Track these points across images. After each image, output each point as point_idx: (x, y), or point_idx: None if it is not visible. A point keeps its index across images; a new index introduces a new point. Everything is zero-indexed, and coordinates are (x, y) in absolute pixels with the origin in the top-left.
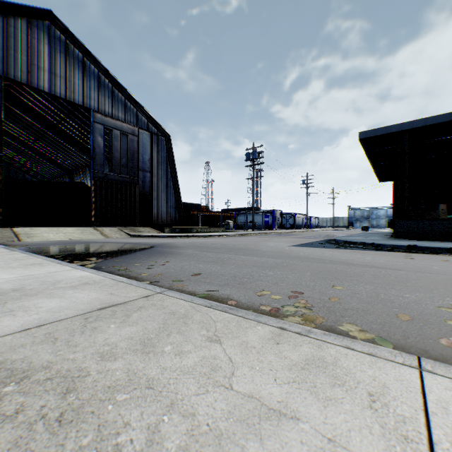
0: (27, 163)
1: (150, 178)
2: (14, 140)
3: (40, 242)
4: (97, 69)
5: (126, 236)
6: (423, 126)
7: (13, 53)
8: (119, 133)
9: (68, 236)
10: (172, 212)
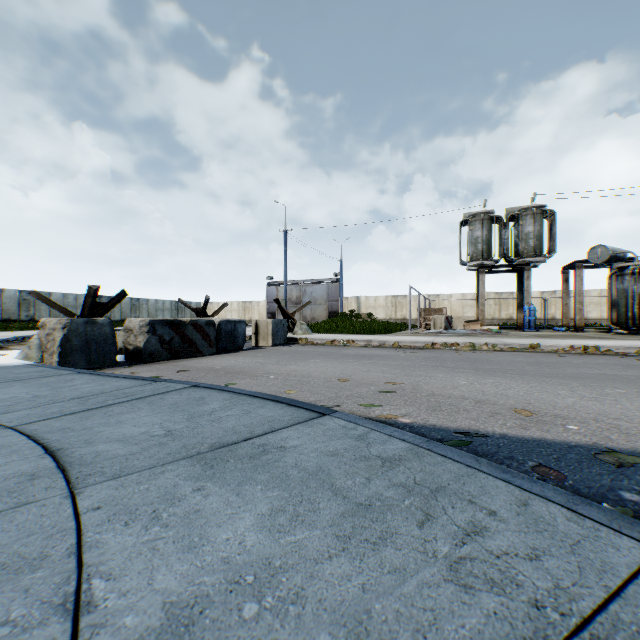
0: None
1: None
2: None
3: None
4: None
5: None
6: None
7: None
8: None
9: None
10: None
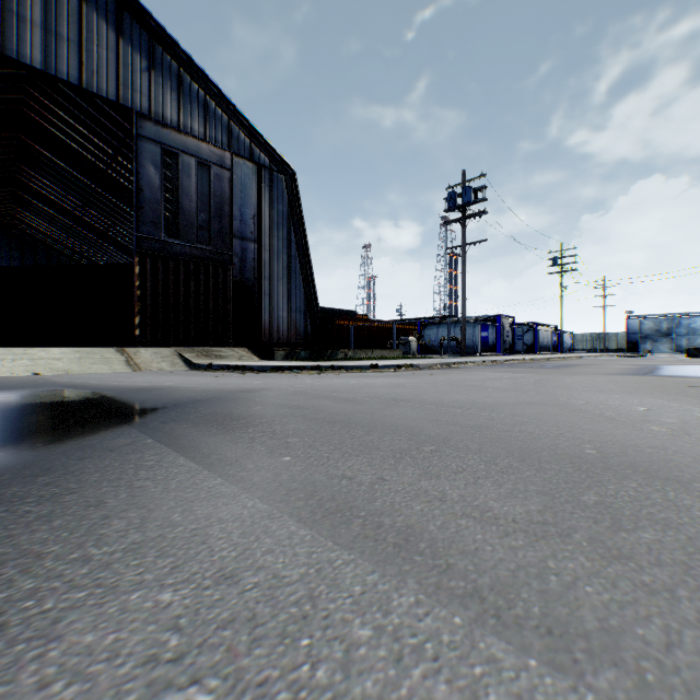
0: (82, 249)
1: (255, 253)
2: (54, 210)
3: None
4: (146, 31)
5: (184, 368)
6: None
7: None
8: (193, 161)
9: (36, 366)
10: (299, 321)
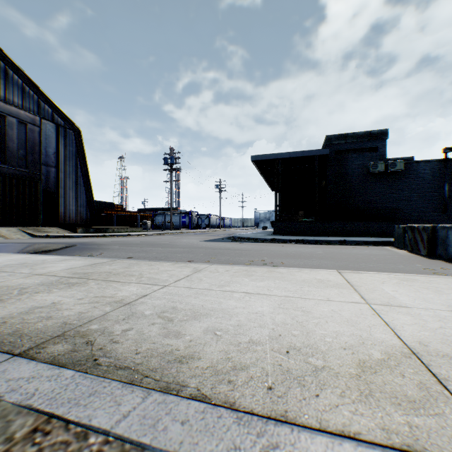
0: None
1: (55, 173)
2: None
3: None
4: None
5: (31, 237)
6: (289, 157)
7: None
8: (16, 120)
9: None
10: (83, 212)
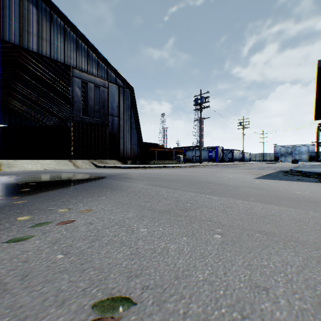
0: (37, 116)
1: (117, 121)
2: (26, 99)
3: (12, 172)
4: (75, 34)
5: (94, 167)
6: None
7: (8, 20)
8: (93, 85)
9: (44, 166)
10: (135, 149)
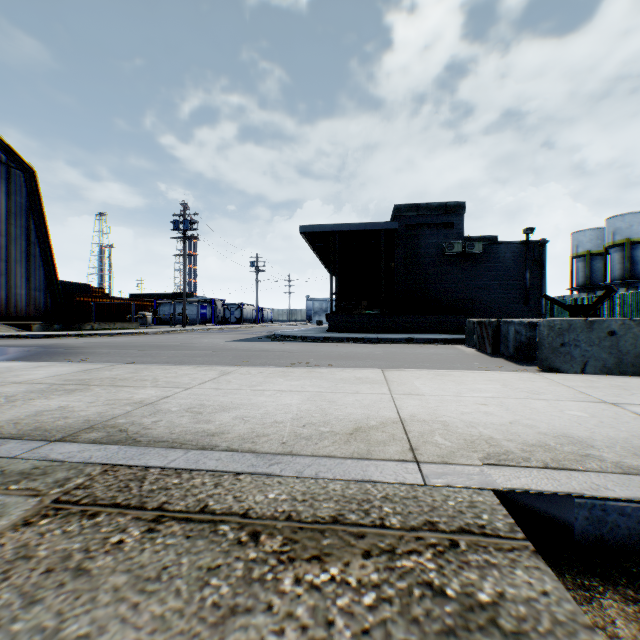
0: None
1: None
2: None
3: None
4: None
5: None
6: (349, 230)
7: None
8: None
9: None
10: (40, 298)
